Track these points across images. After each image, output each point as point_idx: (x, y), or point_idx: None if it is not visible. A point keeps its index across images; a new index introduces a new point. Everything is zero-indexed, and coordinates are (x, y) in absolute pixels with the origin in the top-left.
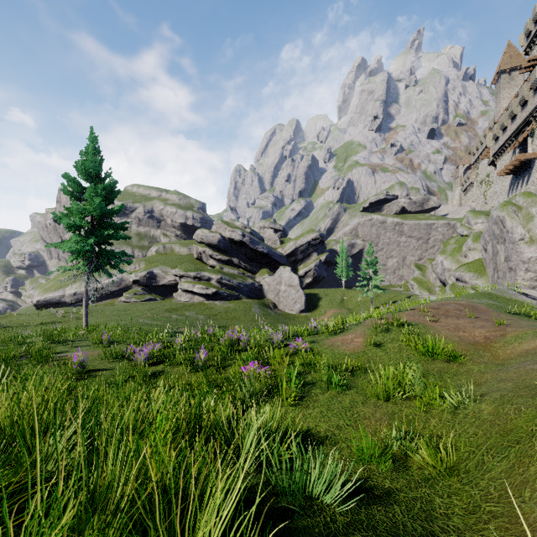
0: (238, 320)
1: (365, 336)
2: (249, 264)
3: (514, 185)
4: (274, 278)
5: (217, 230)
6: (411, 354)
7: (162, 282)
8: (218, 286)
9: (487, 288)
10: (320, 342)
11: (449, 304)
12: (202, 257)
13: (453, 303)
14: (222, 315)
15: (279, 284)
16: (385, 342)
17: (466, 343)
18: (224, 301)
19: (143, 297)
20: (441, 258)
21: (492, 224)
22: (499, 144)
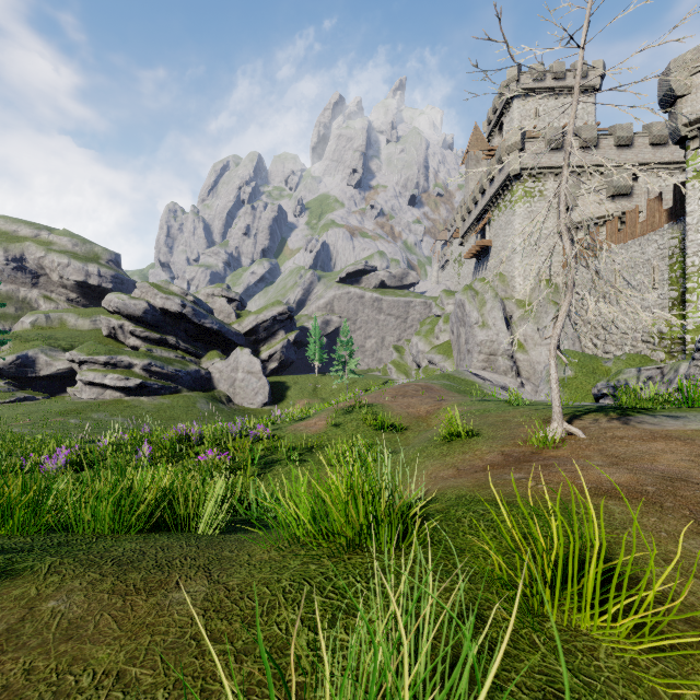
0: (177, 420)
1: (328, 419)
2: (192, 345)
3: (477, 269)
4: (228, 363)
5: (143, 296)
6: (366, 430)
7: (46, 371)
8: (145, 375)
9: (452, 370)
10: (284, 429)
11: (409, 386)
12: (117, 333)
13: (414, 384)
14: (153, 414)
15: (235, 371)
16: (345, 422)
17: (412, 417)
18: (154, 396)
19: (11, 395)
20: (416, 339)
21: (456, 307)
22: (466, 227)
